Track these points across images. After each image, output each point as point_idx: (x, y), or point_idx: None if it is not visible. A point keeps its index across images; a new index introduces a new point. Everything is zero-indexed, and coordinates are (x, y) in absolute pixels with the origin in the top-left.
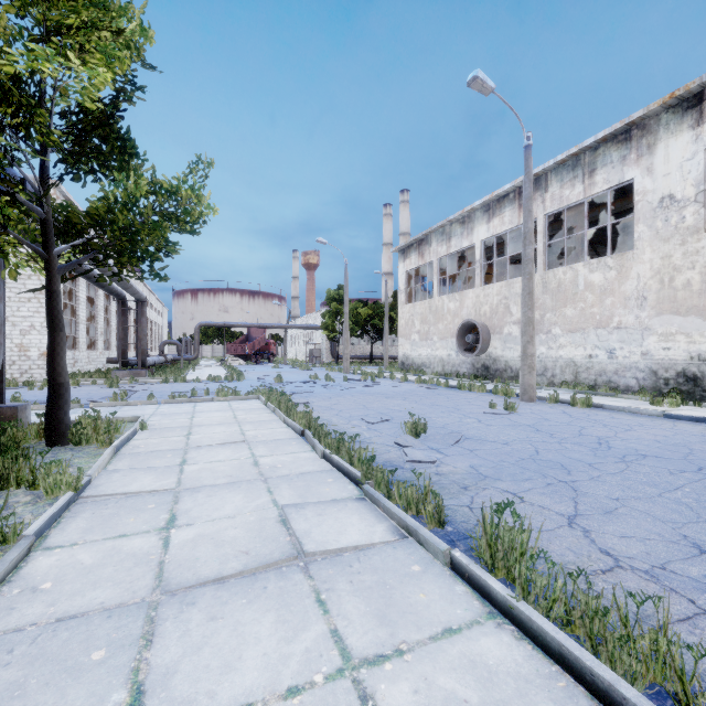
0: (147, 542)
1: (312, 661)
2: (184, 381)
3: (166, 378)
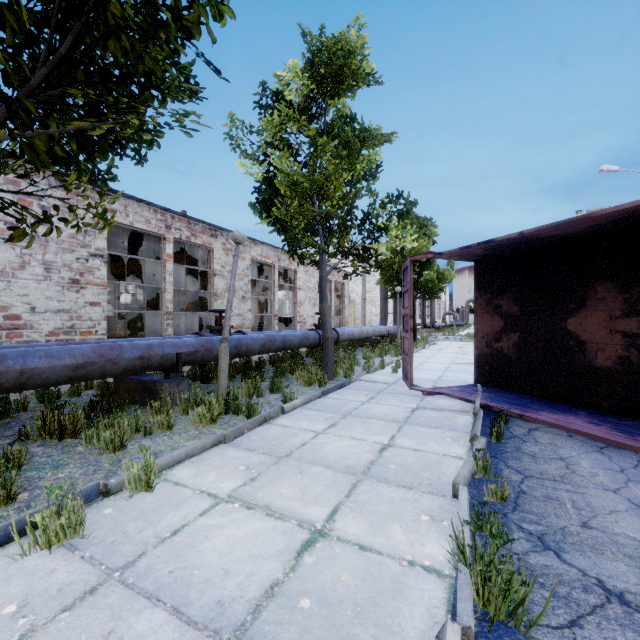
0: (436, 351)
1: (453, 355)
2: (453, 335)
3: (444, 333)
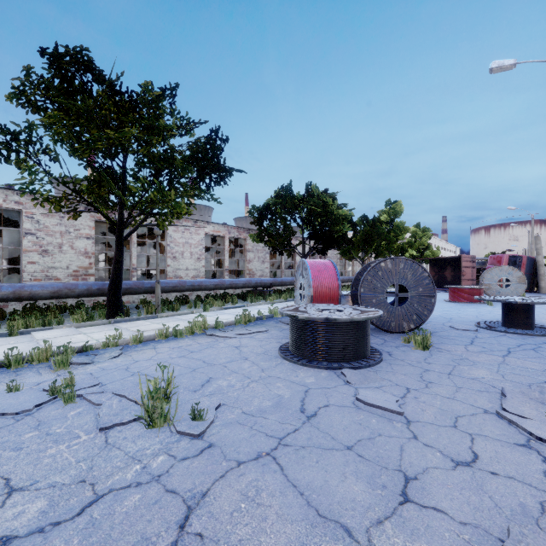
0: None
1: None
2: None
3: None
